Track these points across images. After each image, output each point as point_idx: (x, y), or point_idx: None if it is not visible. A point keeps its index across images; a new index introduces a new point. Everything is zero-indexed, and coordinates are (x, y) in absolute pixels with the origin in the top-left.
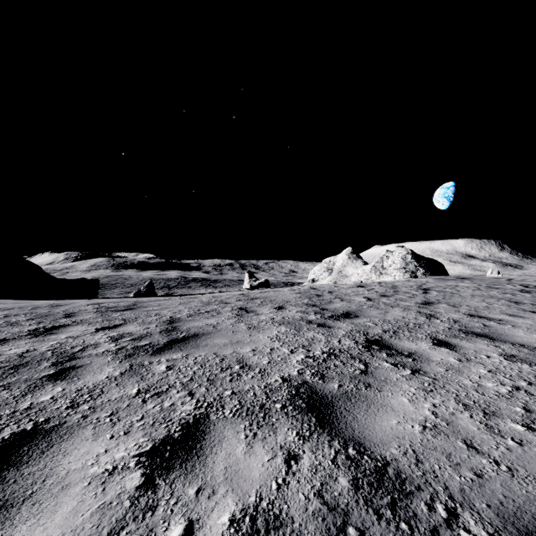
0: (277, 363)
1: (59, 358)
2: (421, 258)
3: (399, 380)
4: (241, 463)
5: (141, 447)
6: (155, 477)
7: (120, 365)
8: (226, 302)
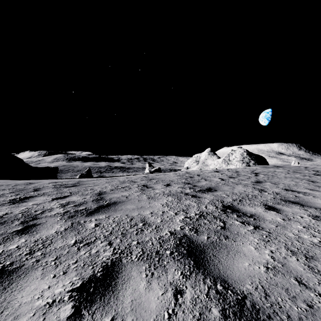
0: (167, 222)
1: (25, 219)
2: (252, 154)
3: (247, 233)
4: (143, 297)
5: (74, 284)
6: (81, 309)
7: (65, 223)
8: (134, 181)
